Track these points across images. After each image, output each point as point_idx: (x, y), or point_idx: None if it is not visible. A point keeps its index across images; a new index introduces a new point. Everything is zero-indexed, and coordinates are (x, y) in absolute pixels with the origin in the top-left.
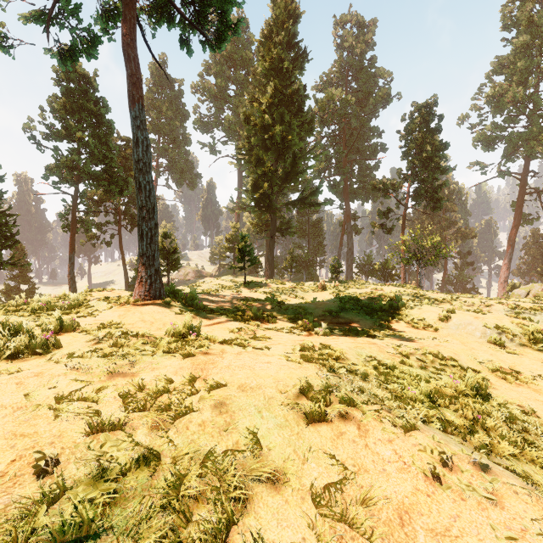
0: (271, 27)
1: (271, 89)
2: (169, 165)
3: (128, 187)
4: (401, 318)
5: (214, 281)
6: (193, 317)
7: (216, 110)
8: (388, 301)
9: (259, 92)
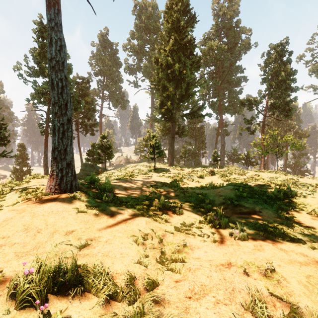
0: (172, 1)
1: (172, 40)
2: (109, 95)
3: (81, 106)
4: (301, 208)
5: (135, 166)
6: (98, 214)
7: (138, 60)
8: (277, 188)
9: (164, 44)
